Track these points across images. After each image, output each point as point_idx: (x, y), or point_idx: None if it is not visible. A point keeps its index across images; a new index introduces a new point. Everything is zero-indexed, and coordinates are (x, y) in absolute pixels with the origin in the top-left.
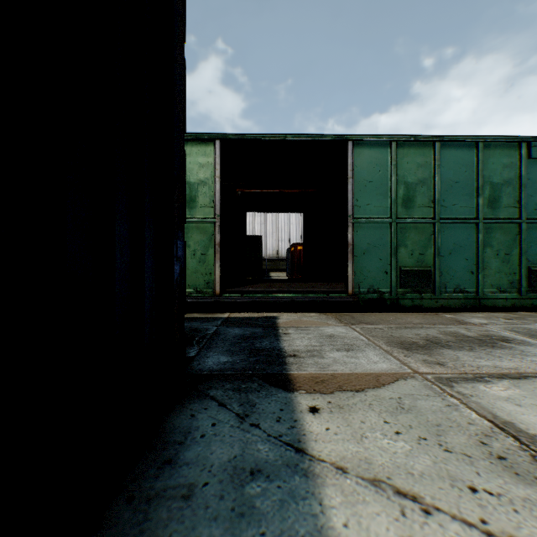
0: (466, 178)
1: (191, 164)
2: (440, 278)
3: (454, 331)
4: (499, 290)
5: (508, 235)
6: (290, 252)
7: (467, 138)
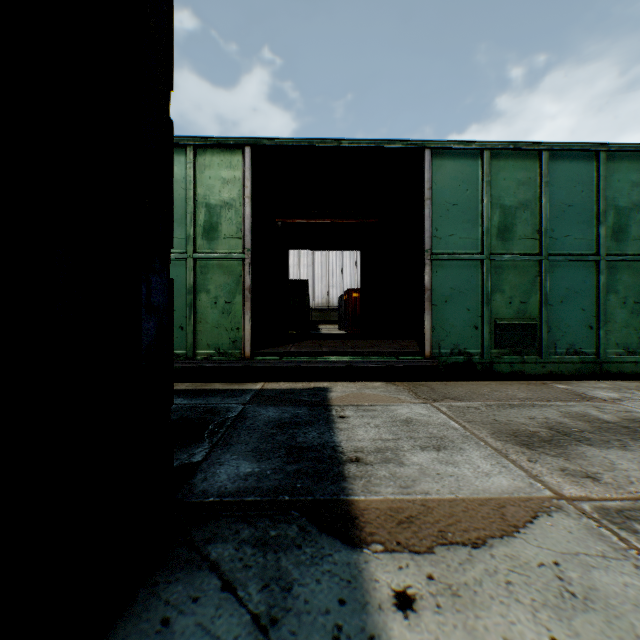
0: (582, 200)
1: (212, 179)
2: (547, 335)
3: (582, 413)
4: (627, 351)
5: (639, 277)
6: (344, 301)
7: (585, 147)
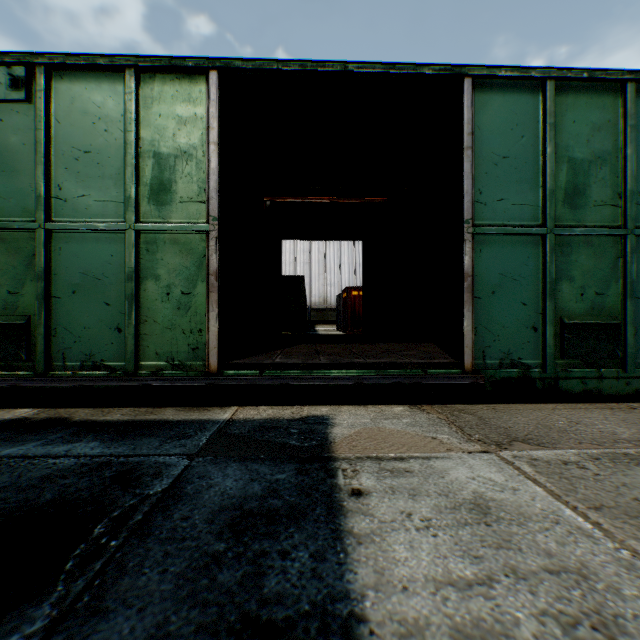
0: None
1: (162, 118)
2: (632, 340)
3: None
4: None
5: None
6: (342, 299)
7: None
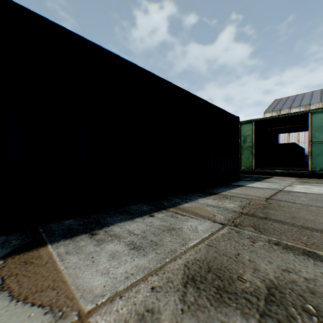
0: None
1: (244, 130)
2: None
3: None
4: None
5: None
6: None
7: None
